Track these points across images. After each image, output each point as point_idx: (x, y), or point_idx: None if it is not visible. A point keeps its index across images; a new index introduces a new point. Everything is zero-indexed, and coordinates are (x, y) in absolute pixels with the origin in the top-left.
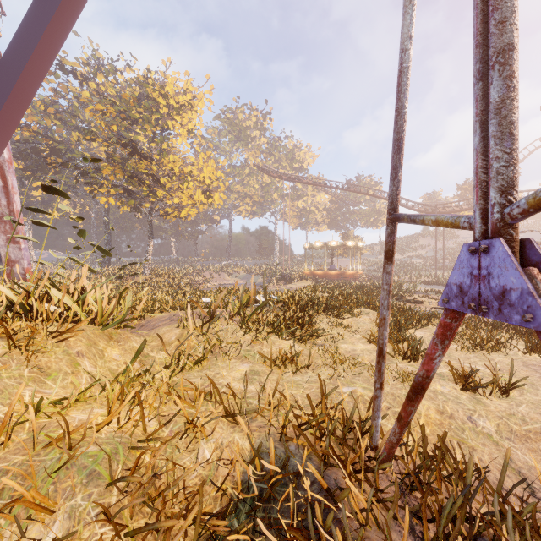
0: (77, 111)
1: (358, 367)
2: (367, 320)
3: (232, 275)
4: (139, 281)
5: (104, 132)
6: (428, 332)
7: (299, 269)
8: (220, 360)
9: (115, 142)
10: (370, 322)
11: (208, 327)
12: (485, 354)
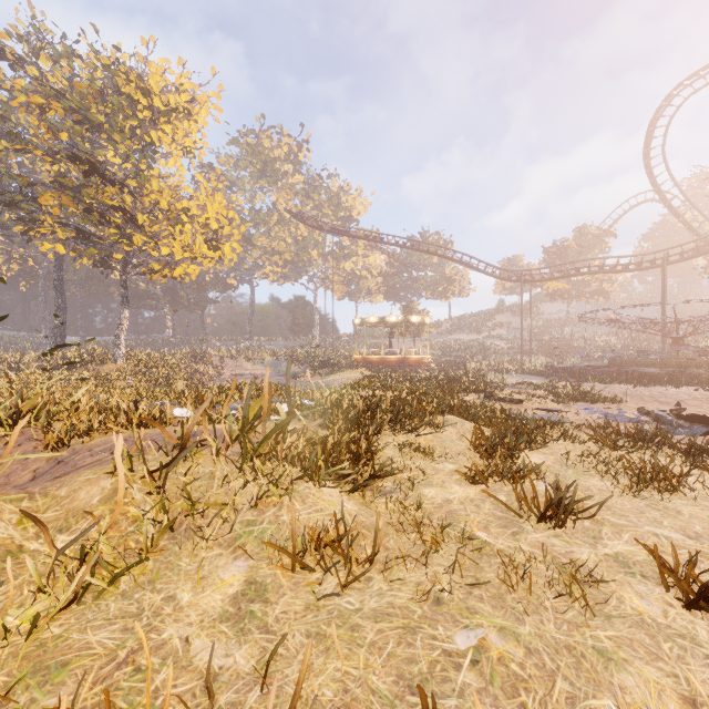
0: (7, 110)
1: (468, 550)
2: (454, 435)
3: (253, 362)
4: (103, 371)
5: (44, 139)
6: (550, 455)
7: (347, 353)
8: (186, 551)
9: (64, 157)
10: (459, 438)
11: (165, 478)
12: (660, 500)
